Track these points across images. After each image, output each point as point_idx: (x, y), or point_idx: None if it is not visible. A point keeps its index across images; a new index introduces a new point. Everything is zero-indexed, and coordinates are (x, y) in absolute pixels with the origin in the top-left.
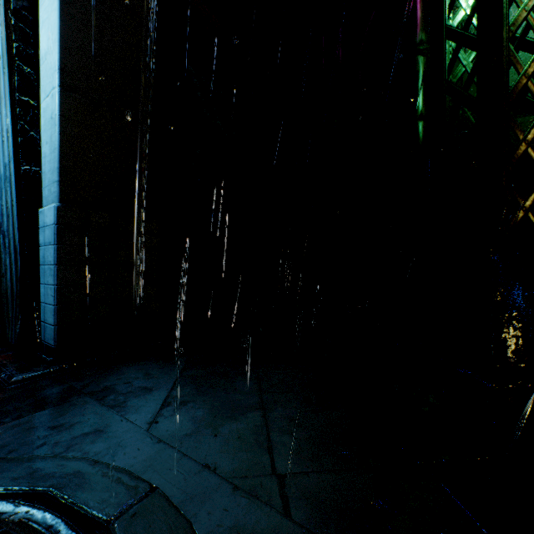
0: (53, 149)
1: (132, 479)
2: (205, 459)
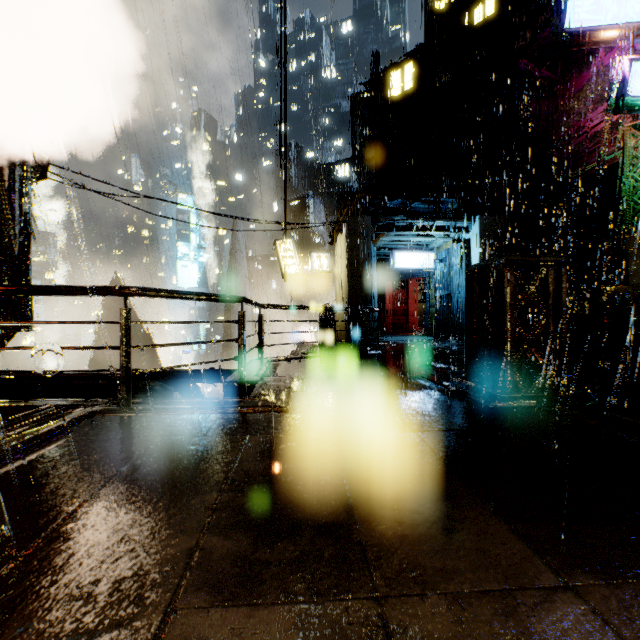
0: None
1: None
2: None
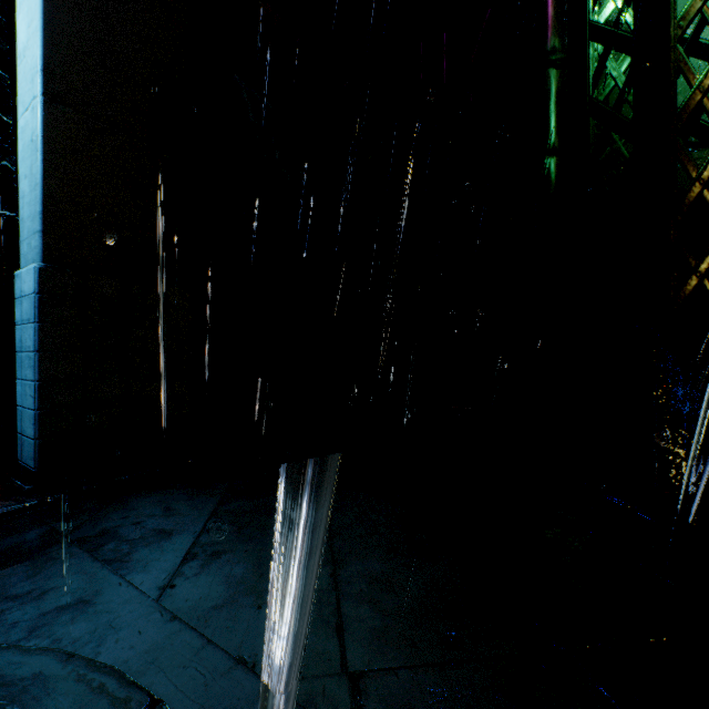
0: (34, 186)
1: (122, 686)
2: (240, 648)
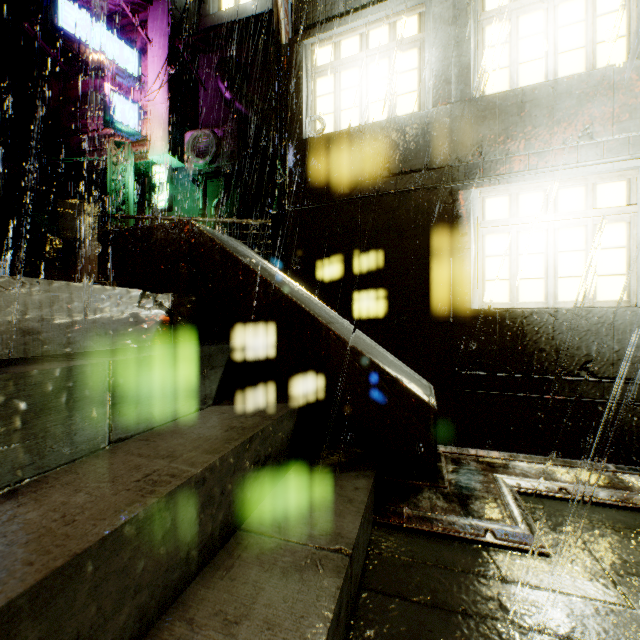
0: None
1: None
2: None
